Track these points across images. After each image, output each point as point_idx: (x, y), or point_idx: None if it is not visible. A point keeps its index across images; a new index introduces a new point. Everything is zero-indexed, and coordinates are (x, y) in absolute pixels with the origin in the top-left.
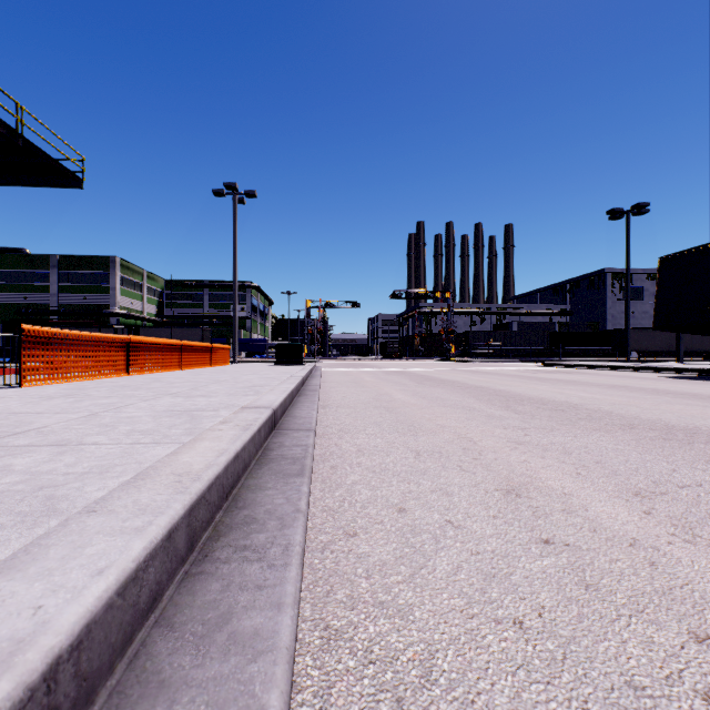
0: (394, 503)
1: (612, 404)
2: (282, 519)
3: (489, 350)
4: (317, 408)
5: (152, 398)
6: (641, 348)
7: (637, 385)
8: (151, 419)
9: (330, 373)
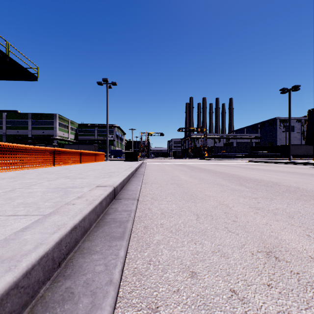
0: (187, 265)
1: (296, 182)
2: (94, 295)
3: (223, 154)
4: (141, 184)
5: (54, 179)
6: (294, 154)
7: (301, 171)
8: (40, 194)
9: (150, 165)
